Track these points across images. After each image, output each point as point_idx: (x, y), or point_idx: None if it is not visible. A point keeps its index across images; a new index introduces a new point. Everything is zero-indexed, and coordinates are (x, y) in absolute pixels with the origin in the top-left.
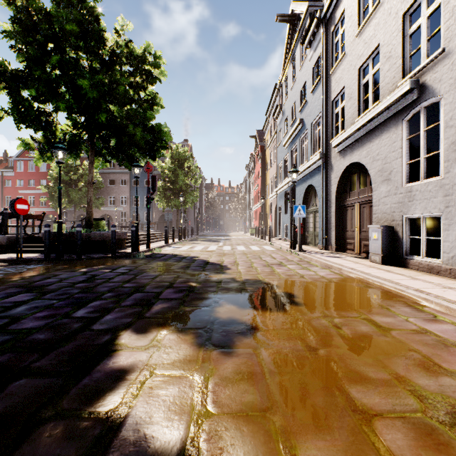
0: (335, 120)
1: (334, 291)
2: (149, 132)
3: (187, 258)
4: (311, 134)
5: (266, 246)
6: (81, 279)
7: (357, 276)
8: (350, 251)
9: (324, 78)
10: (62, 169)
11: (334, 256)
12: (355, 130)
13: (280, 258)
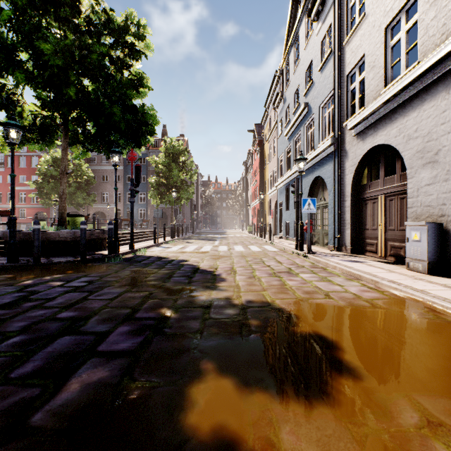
0: (350, 98)
1: (395, 331)
2: (130, 112)
3: (173, 262)
4: (318, 118)
5: (266, 245)
6: (5, 301)
7: (409, 296)
8: (371, 253)
9: (336, 50)
10: (51, 164)
11: (354, 260)
12: (382, 103)
13: (287, 262)
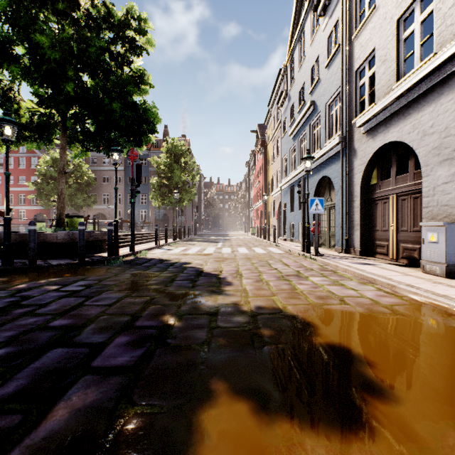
0: (359, 95)
1: (425, 342)
2: (130, 109)
3: (176, 265)
4: (325, 116)
5: (271, 247)
6: None
7: (431, 302)
8: (382, 255)
9: (344, 45)
10: (51, 165)
11: (364, 262)
12: (395, 98)
13: (294, 265)
